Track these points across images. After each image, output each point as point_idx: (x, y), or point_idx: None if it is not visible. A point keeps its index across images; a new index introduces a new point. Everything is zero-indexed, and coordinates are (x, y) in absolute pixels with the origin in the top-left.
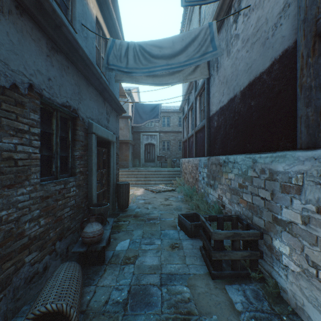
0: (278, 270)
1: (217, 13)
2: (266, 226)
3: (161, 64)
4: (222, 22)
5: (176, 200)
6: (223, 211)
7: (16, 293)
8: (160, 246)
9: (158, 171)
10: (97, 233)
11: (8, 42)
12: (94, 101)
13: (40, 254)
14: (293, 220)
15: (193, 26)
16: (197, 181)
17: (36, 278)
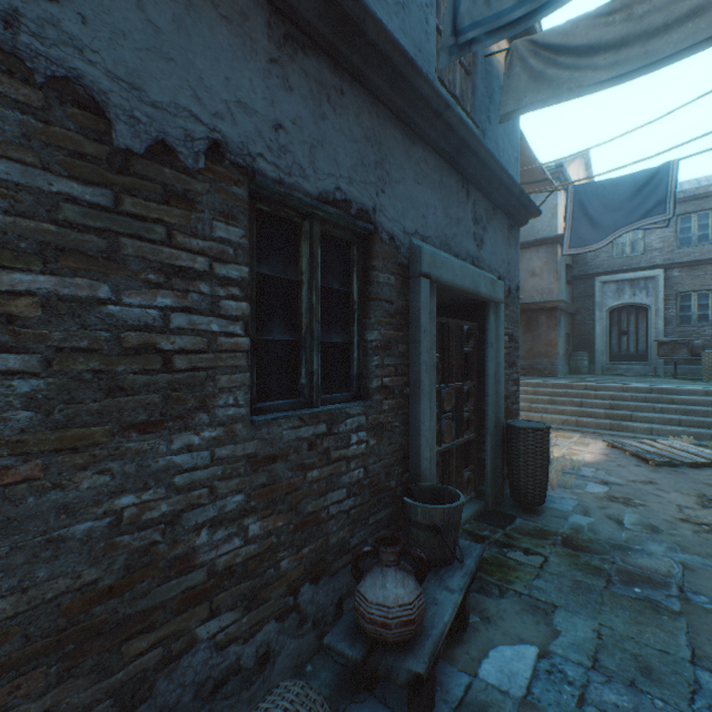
0: None
1: None
2: None
3: None
4: None
5: None
6: None
7: None
8: None
9: (660, 391)
10: (394, 616)
11: (141, 27)
12: (430, 187)
13: (246, 616)
14: None
15: None
16: None
17: (235, 683)
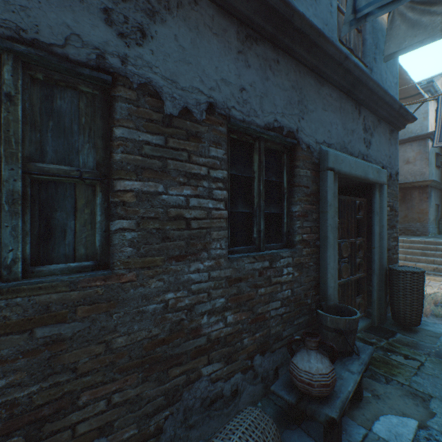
0: None
1: None
2: None
3: None
4: None
5: None
6: None
7: (188, 416)
8: None
9: None
10: (316, 380)
11: (176, 50)
12: (333, 111)
13: (226, 367)
14: None
15: None
16: None
17: (220, 403)
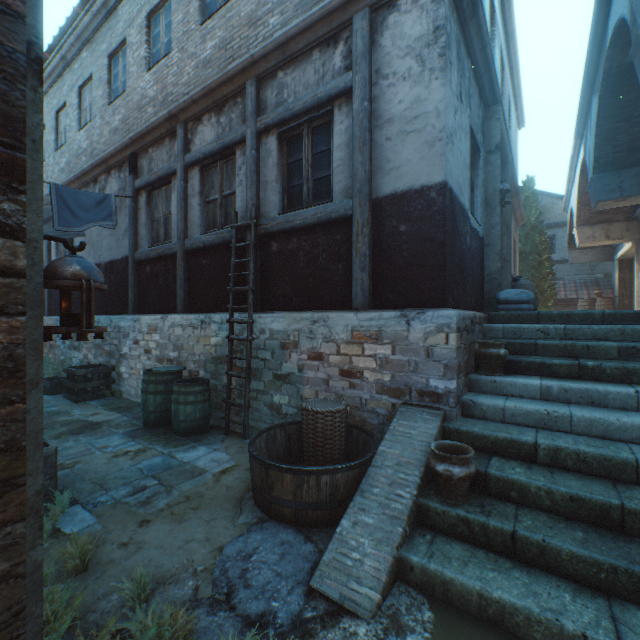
0: (122, 384)
1: (83, 174)
2: (118, 362)
3: None
4: (90, 183)
5: None
6: None
7: None
8: None
9: None
10: None
11: None
12: None
13: None
14: (127, 351)
15: (45, 122)
16: (54, 348)
17: None
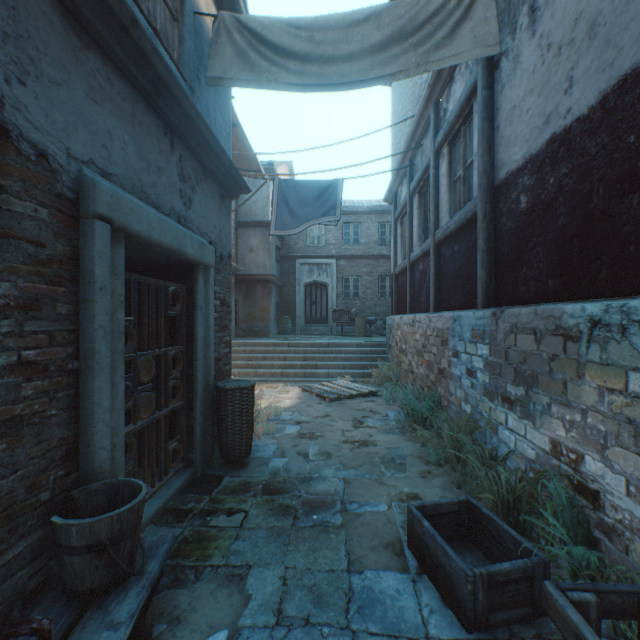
0: None
1: None
2: None
3: None
4: None
5: (384, 426)
6: (591, 515)
7: None
8: None
9: (334, 345)
10: None
11: None
12: (118, 115)
13: None
14: None
15: None
16: (444, 377)
17: None
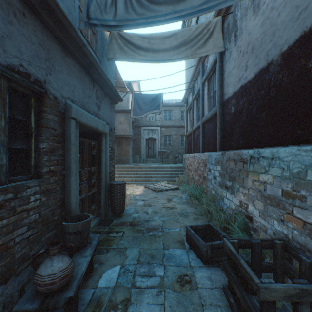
0: None
1: None
2: None
3: (164, 12)
4: None
5: (180, 201)
6: (250, 226)
7: None
8: (162, 278)
9: (159, 167)
10: (58, 277)
11: None
12: (76, 78)
13: None
14: None
15: None
16: (205, 180)
17: None
